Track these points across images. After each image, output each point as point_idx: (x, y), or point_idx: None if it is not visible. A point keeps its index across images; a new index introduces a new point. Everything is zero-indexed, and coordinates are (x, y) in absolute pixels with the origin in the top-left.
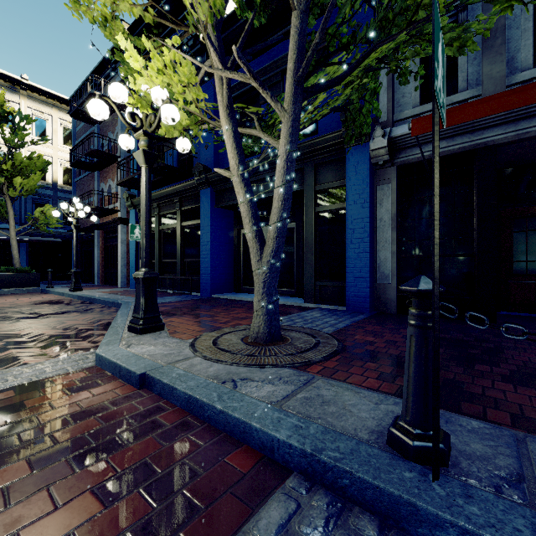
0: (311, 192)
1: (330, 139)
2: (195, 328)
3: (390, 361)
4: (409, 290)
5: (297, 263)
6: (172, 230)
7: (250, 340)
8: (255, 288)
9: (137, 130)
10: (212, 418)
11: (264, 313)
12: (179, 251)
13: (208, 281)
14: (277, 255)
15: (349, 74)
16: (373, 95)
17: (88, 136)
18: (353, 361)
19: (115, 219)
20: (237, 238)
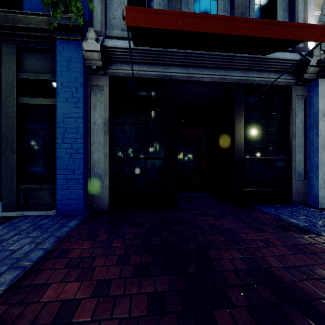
0: (11, 77)
1: (36, 21)
2: None
3: None
4: None
5: None
6: None
7: None
8: None
9: None
10: None
11: None
12: None
13: None
14: None
15: None
16: None
17: None
18: None
19: None
20: None
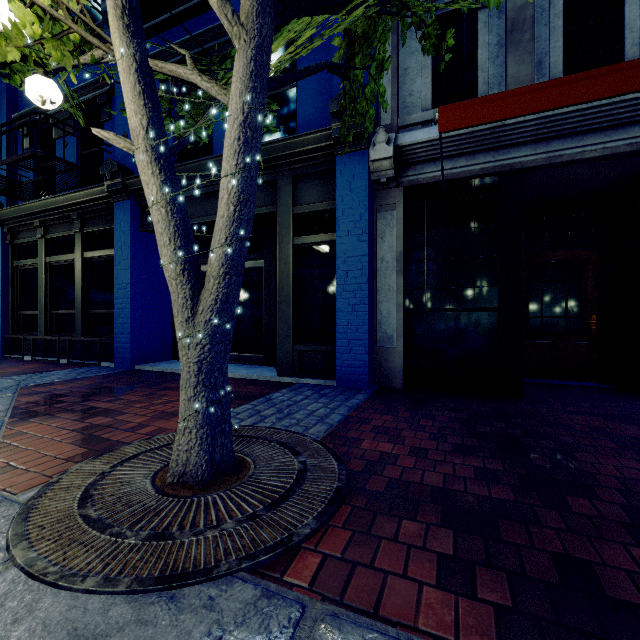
0: (287, 215)
1: (315, 140)
2: (65, 449)
3: (436, 505)
4: None
5: (267, 317)
6: (69, 264)
7: (171, 479)
8: (182, 374)
9: None
10: None
11: (199, 424)
12: (80, 297)
13: (128, 345)
14: (226, 308)
15: None
16: (381, 71)
17: None
18: (374, 516)
19: None
20: None
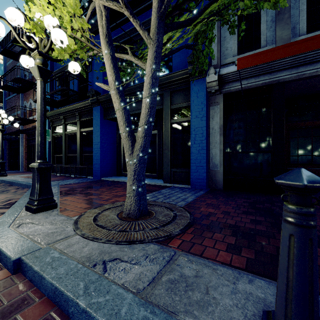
0: (167, 109)
1: (180, 74)
2: (83, 205)
3: (230, 230)
4: (292, 184)
5: (158, 156)
6: (74, 134)
7: (124, 215)
8: (128, 175)
9: (33, 50)
10: (75, 315)
11: (134, 195)
12: (79, 148)
13: (99, 169)
14: (145, 150)
15: (198, 17)
16: (210, 42)
17: (13, 67)
18: (203, 232)
19: (34, 126)
20: (119, 140)
